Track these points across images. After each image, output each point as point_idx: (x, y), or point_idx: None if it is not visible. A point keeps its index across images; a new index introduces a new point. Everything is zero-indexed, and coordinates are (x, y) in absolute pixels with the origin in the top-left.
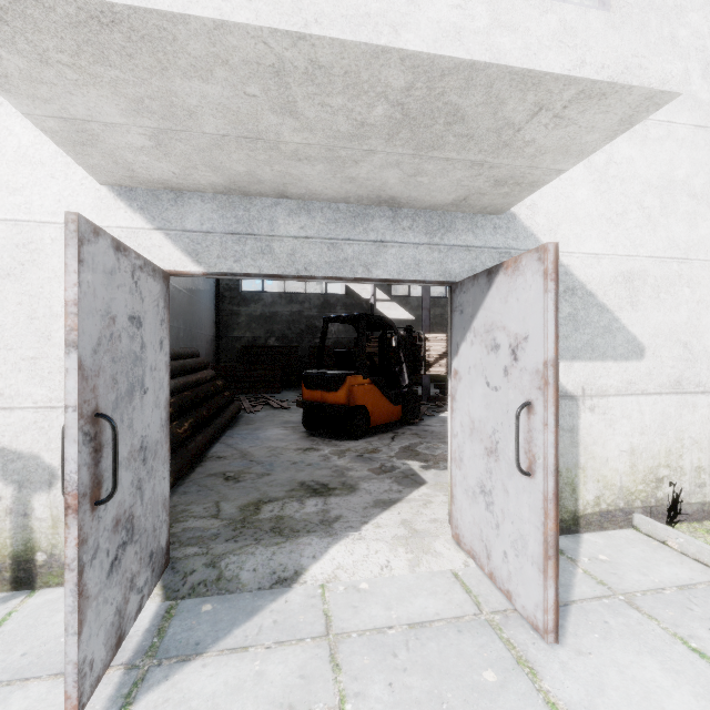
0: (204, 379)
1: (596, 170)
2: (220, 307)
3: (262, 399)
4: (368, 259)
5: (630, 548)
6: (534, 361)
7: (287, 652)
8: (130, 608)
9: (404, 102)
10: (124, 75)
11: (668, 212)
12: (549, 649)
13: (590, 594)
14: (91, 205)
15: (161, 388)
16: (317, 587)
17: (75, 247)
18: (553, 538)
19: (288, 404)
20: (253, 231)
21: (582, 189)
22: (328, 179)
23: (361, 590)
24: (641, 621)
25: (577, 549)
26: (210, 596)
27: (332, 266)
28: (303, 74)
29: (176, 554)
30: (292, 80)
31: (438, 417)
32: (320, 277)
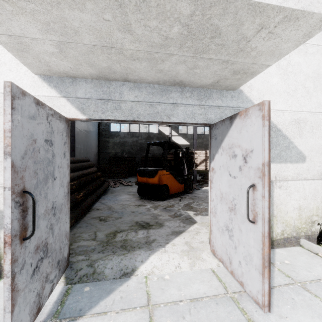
0: (91, 172)
1: (282, 68)
2: (100, 139)
3: (119, 181)
4: (169, 112)
5: (300, 257)
6: (256, 163)
7: (127, 315)
8: (45, 291)
9: (189, 24)
10: (37, 8)
11: (317, 89)
12: (265, 314)
13: (283, 282)
14: (29, 85)
15: (64, 177)
16: (143, 277)
17: (10, 100)
18: (267, 257)
19: (131, 183)
20: (111, 98)
21: (275, 78)
22: (149, 70)
23: (165, 279)
24: (311, 298)
25: (273, 257)
26: (89, 282)
27: (151, 116)
28: (134, 6)
29: (73, 259)
30: (128, 10)
31: (201, 190)
32: (145, 121)
